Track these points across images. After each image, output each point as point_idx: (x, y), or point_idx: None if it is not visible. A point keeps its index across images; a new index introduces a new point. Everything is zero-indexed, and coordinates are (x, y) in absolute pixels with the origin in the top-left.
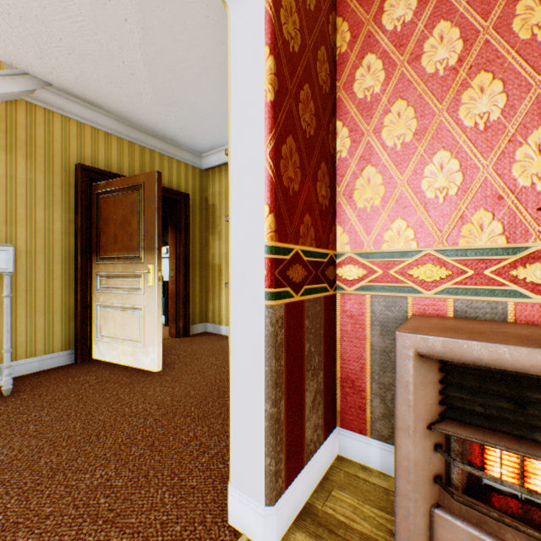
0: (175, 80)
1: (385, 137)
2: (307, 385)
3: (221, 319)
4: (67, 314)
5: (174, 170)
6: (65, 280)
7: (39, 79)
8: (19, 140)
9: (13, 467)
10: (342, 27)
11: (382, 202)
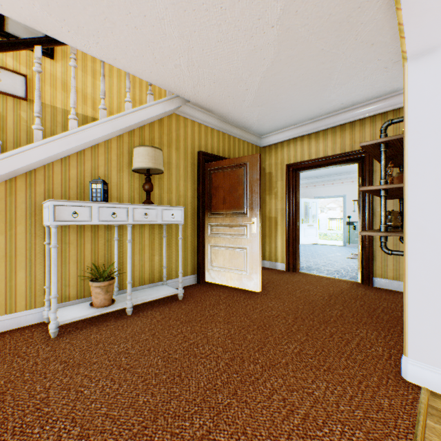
0: (273, 90)
1: None
2: None
3: (276, 258)
4: (193, 250)
5: (245, 149)
6: (192, 228)
7: (182, 99)
8: (172, 139)
9: (235, 338)
10: None
11: None
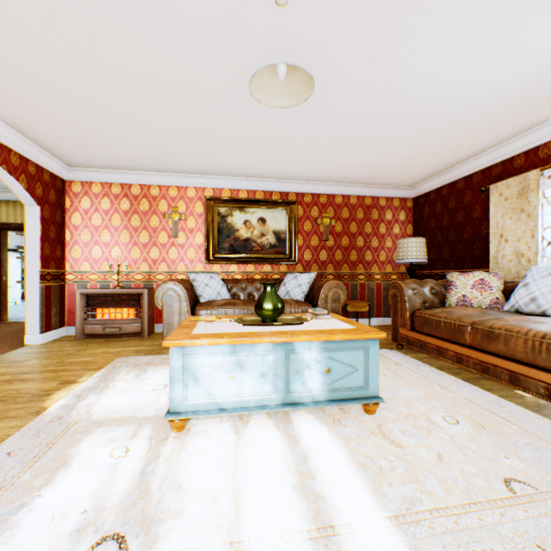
0: None
1: (83, 238)
2: (53, 309)
3: None
4: None
5: None
6: None
7: None
8: None
9: None
10: (68, 199)
11: (82, 257)
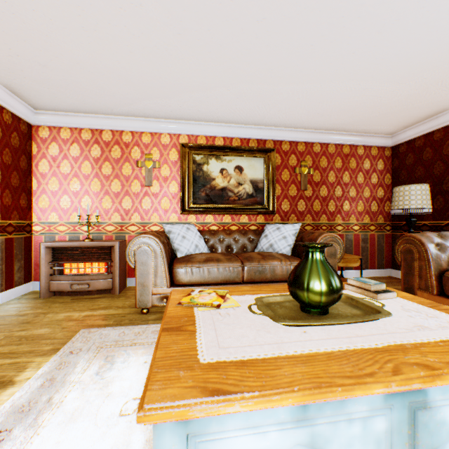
0: None
1: (50, 187)
2: (16, 263)
3: None
4: None
5: None
6: None
7: None
8: None
9: None
10: (35, 145)
11: (49, 207)
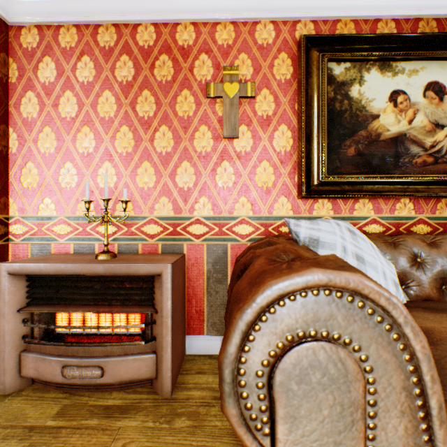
0: None
1: (40, 146)
2: None
3: None
4: None
5: None
6: None
7: None
8: None
9: None
10: (14, 65)
11: (38, 186)
